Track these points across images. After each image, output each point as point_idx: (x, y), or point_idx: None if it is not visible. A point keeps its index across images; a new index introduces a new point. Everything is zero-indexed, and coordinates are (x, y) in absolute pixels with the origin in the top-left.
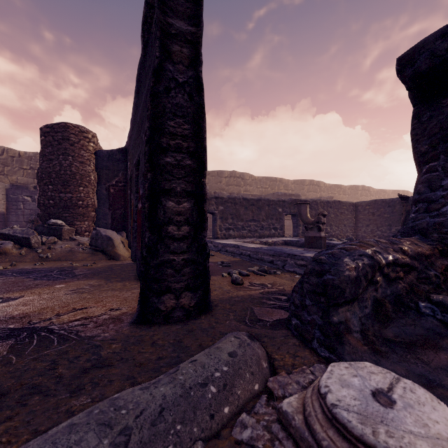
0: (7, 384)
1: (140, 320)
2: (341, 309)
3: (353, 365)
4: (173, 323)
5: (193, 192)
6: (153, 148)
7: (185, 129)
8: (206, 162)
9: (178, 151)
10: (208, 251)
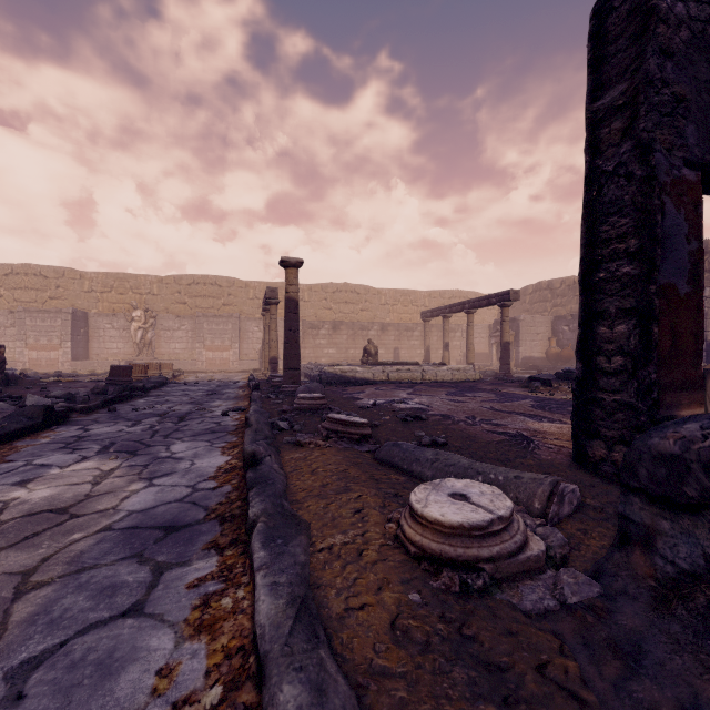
0: (473, 448)
1: (576, 459)
2: (642, 503)
3: (499, 495)
4: (602, 477)
5: (636, 308)
6: (586, 266)
7: (623, 226)
8: (659, 258)
9: (614, 259)
10: (655, 396)
